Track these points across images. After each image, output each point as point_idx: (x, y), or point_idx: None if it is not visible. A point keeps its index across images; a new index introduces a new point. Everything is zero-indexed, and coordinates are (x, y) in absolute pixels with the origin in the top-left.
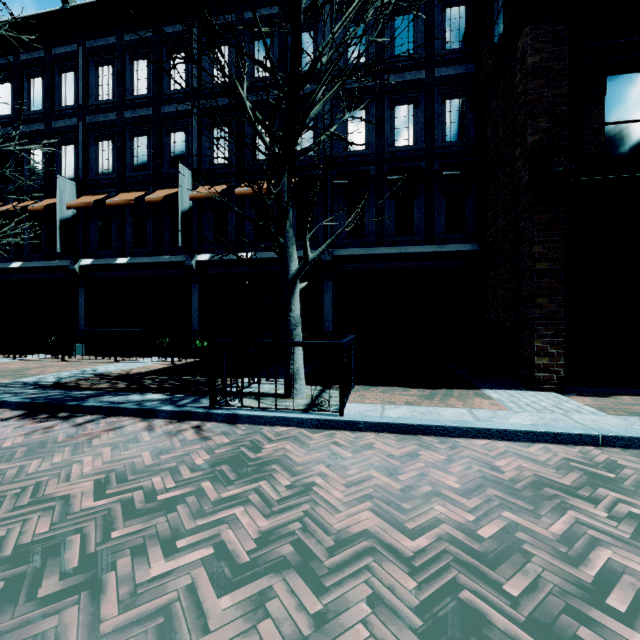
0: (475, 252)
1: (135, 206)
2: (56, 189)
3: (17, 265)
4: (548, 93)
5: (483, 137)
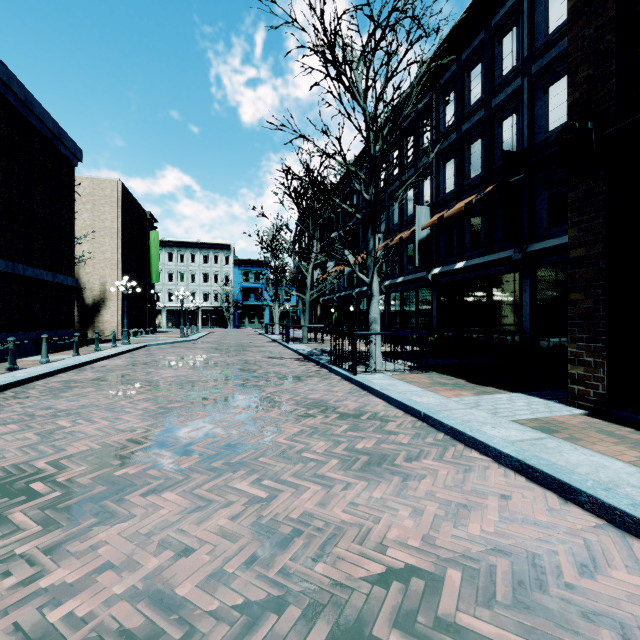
0: None
1: (407, 240)
2: None
3: (365, 288)
4: (589, 31)
5: None
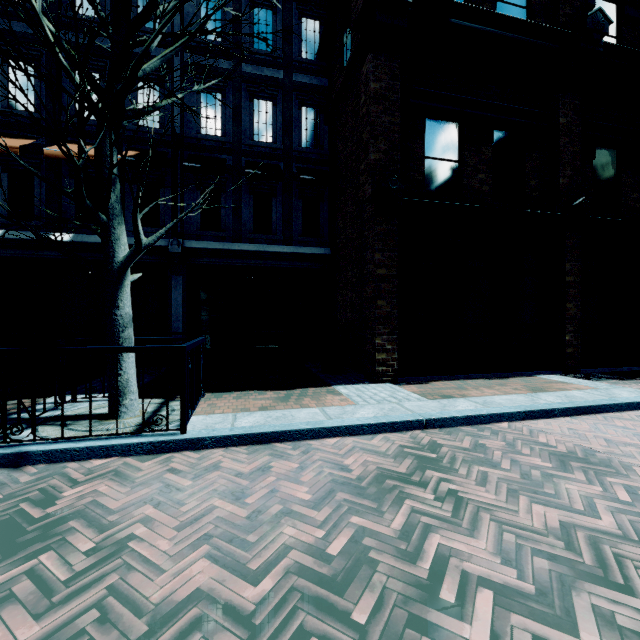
0: (328, 256)
1: None
2: None
3: None
4: (386, 119)
5: (335, 149)
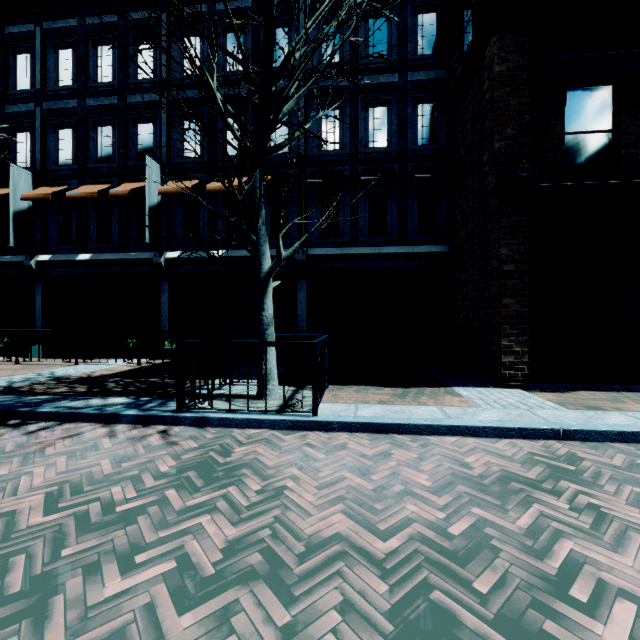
0: (446, 253)
1: (99, 199)
2: (9, 179)
3: None
4: (514, 101)
5: (453, 142)
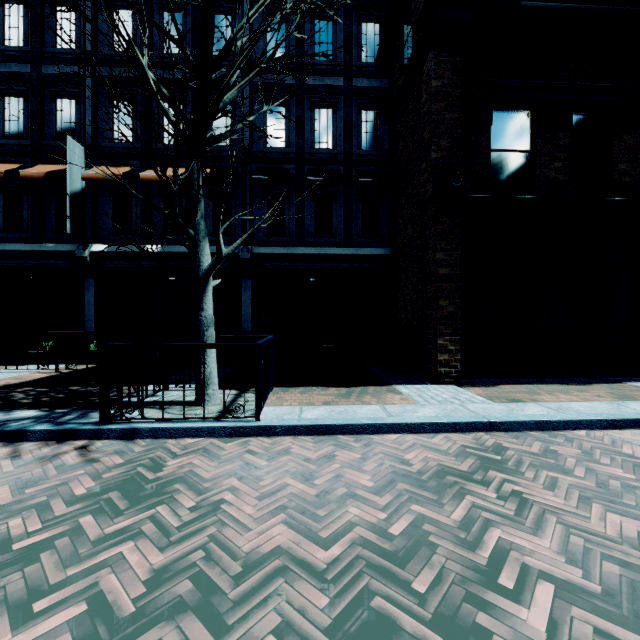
0: (388, 256)
1: (6, 181)
2: None
3: None
4: (448, 116)
5: (395, 150)
